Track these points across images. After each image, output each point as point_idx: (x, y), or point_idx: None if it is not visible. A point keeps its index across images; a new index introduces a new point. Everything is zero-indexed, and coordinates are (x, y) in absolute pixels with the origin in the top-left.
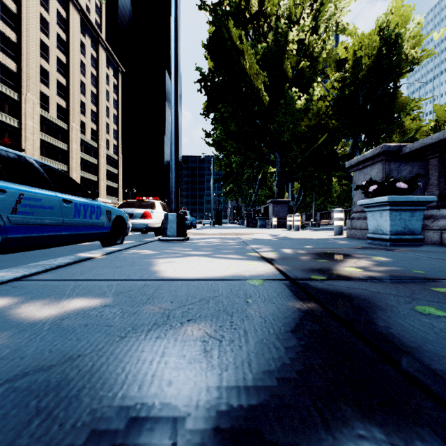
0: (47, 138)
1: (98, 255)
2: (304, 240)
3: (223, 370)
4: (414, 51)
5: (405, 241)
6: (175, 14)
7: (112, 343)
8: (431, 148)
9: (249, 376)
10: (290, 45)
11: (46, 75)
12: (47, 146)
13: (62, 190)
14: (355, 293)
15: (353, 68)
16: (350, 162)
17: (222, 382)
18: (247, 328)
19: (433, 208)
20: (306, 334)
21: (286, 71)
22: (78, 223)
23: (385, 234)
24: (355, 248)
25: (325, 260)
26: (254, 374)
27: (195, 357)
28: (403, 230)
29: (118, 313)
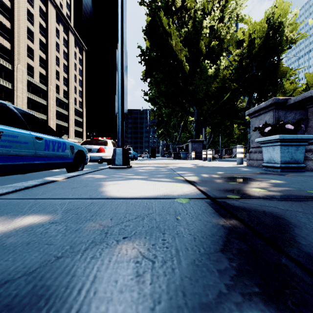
0: (32, 96)
1: (61, 178)
2: (216, 168)
3: (155, 302)
4: (292, 34)
5: (292, 168)
6: (121, 2)
7: (46, 265)
8: (310, 100)
9: (184, 312)
10: (204, 30)
11: (31, 52)
12: (32, 102)
13: (35, 130)
14: (268, 211)
15: (249, 46)
16: (249, 111)
17: None
18: (179, 247)
19: (312, 144)
20: (235, 254)
21: (201, 48)
22: (48, 155)
23: (276, 163)
24: (255, 173)
25: (235, 182)
26: (189, 309)
27: (126, 284)
28: (290, 160)
29: (61, 230)
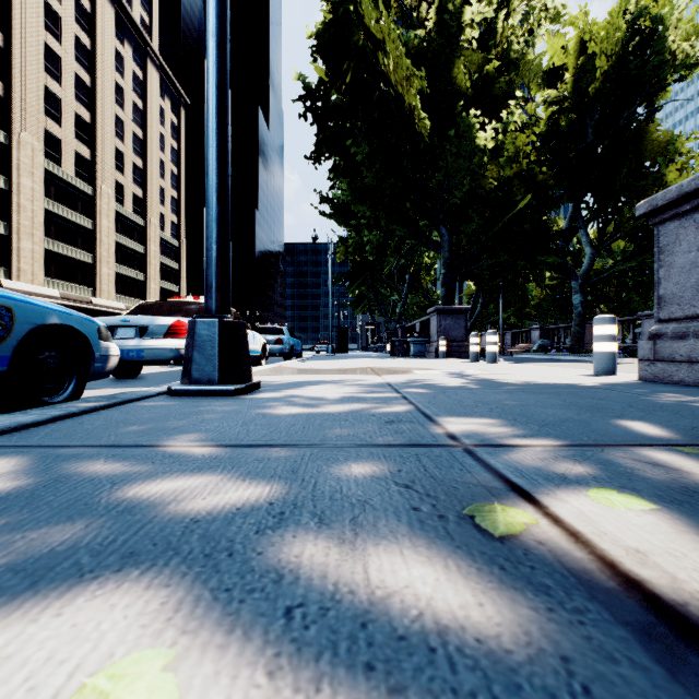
0: (58, 208)
1: None
2: (567, 393)
3: None
4: (689, 44)
5: None
6: None
7: None
8: None
9: None
10: (468, 36)
11: (56, 104)
12: (58, 222)
13: None
14: None
15: (575, 80)
16: (653, 199)
17: None
18: None
19: None
20: None
21: (459, 82)
22: None
23: None
24: None
25: None
26: None
27: None
28: None
29: None
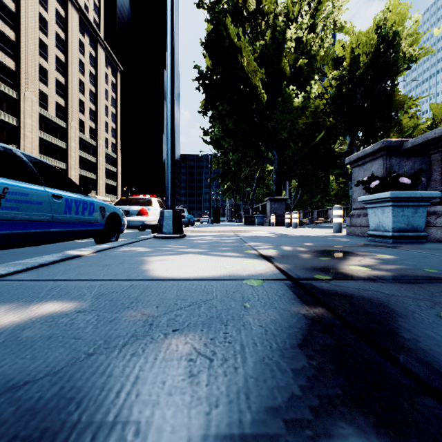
0: (46, 136)
1: (88, 253)
2: (303, 238)
3: (212, 406)
4: (412, 48)
5: (408, 238)
6: (172, 6)
7: (74, 364)
8: (433, 143)
9: (246, 417)
10: (288, 43)
11: (45, 74)
12: (46, 144)
13: (52, 185)
14: (367, 296)
15: (351, 66)
16: (350, 158)
17: (210, 427)
18: (245, 341)
19: (436, 205)
20: (317, 350)
21: (283, 69)
22: (69, 219)
23: (387, 231)
24: (356, 245)
25: (328, 258)
26: (253, 413)
27: (176, 385)
28: (406, 227)
29: (92, 321)
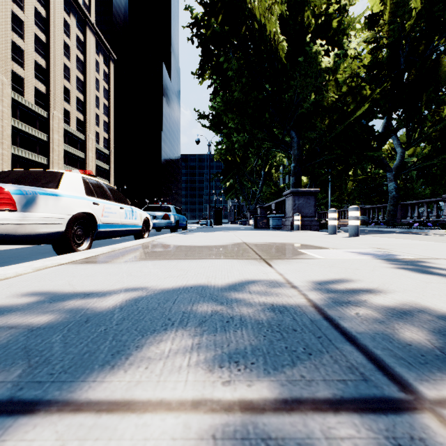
0: (21, 125)
1: None
2: None
3: None
4: None
5: None
6: None
7: None
8: None
9: None
10: None
11: (20, 53)
12: (22, 135)
13: None
14: None
15: (390, 24)
16: None
17: None
18: None
19: None
20: None
21: (306, 22)
22: None
23: None
24: None
25: None
26: None
27: None
28: None
29: None
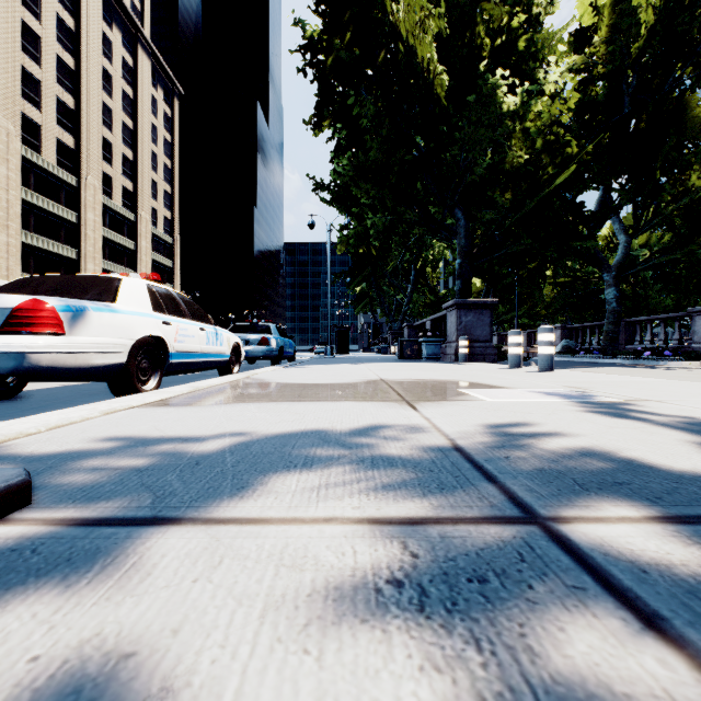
0: (37, 199)
1: None
2: None
3: None
4: None
5: None
6: None
7: None
8: None
9: None
10: None
11: (35, 87)
12: (38, 214)
13: None
14: None
15: (609, 44)
16: None
17: None
18: None
19: None
20: None
21: (478, 41)
22: None
23: None
24: None
25: None
26: None
27: None
28: None
29: None
